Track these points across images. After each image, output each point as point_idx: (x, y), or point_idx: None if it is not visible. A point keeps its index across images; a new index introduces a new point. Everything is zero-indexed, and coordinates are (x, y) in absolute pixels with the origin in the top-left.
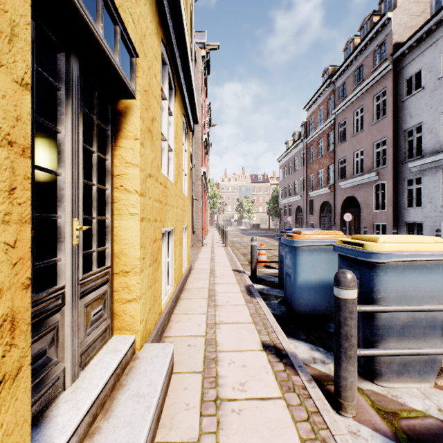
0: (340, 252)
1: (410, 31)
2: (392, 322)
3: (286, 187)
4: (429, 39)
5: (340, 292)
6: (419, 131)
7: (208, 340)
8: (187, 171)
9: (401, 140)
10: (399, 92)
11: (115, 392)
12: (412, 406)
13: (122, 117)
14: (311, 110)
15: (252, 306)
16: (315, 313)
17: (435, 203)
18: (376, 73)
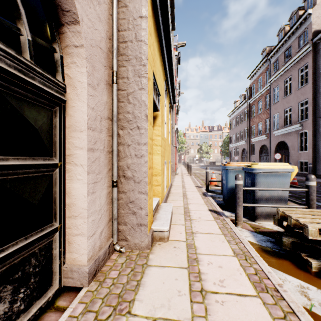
0: (244, 170)
1: None
2: (262, 197)
3: (234, 135)
4: None
5: (236, 181)
6: None
7: (185, 207)
8: (169, 131)
9: (319, 101)
10: (317, 66)
11: (157, 210)
12: (267, 227)
13: (155, 118)
14: (252, 79)
15: (205, 199)
16: None
17: None
18: (300, 52)
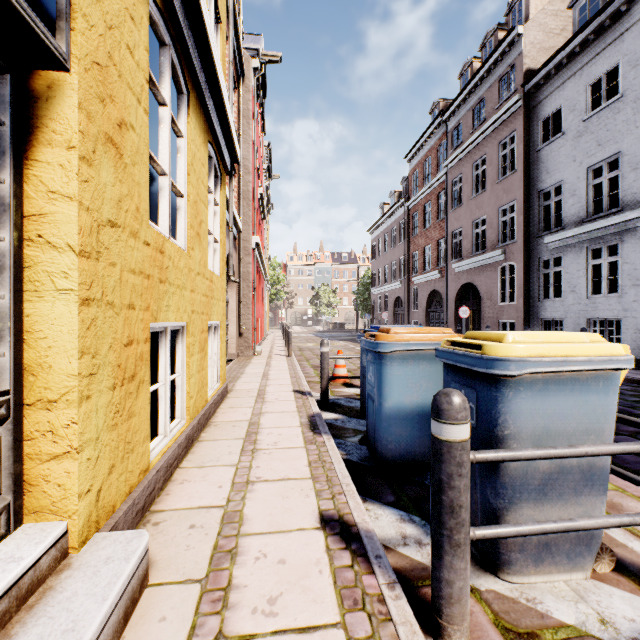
0: (447, 360)
1: (547, 54)
2: (526, 474)
3: (380, 270)
4: (571, 65)
5: (442, 429)
6: (559, 193)
7: (229, 514)
8: (220, 236)
9: (535, 205)
10: (532, 138)
11: None
12: (559, 618)
13: (42, 104)
14: (414, 161)
15: (314, 449)
16: (411, 457)
17: (578, 293)
18: (503, 110)
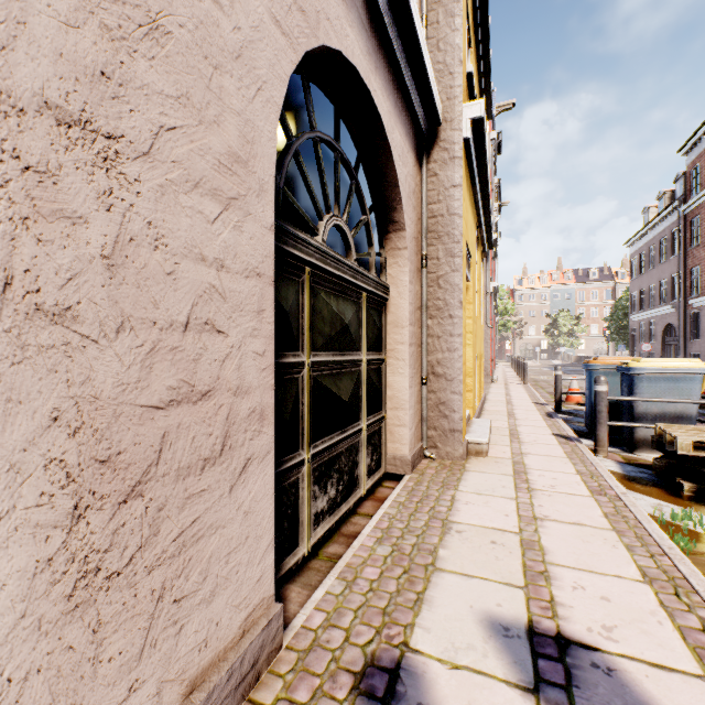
0: (618, 371)
1: None
2: (645, 413)
3: (643, 291)
4: None
5: (596, 387)
6: None
7: (511, 429)
8: (481, 300)
9: None
10: None
11: (468, 424)
12: (651, 461)
13: None
14: (693, 153)
15: (549, 421)
16: (609, 427)
17: None
18: None
